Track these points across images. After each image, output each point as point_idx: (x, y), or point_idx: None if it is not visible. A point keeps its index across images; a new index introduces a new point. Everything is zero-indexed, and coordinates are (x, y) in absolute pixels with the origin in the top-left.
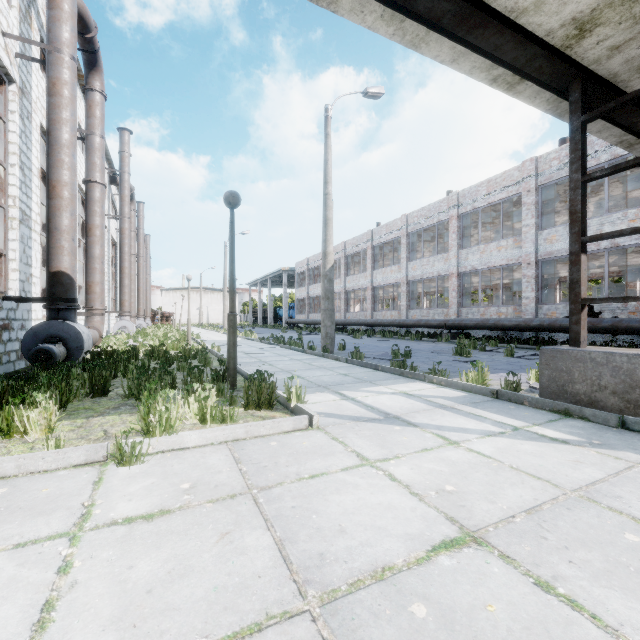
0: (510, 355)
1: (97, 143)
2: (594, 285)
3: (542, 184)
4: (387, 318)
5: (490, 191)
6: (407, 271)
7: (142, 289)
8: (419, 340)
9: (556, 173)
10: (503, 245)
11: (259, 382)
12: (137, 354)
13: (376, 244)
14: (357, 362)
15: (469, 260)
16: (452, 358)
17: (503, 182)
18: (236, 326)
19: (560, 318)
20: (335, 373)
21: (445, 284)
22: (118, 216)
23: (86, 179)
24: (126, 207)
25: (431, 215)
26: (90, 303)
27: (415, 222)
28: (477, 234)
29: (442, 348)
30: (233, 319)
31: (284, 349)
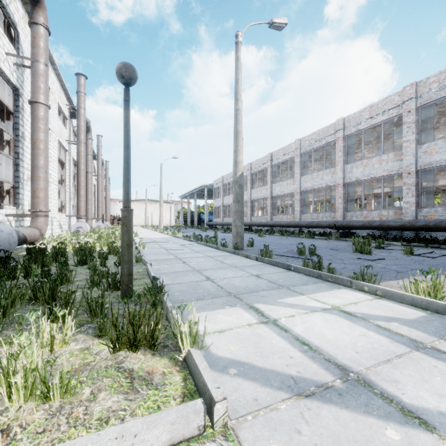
0: (409, 253)
1: (41, 69)
2: (443, 195)
3: (421, 105)
4: (284, 220)
5: (372, 115)
6: (300, 183)
7: (101, 199)
8: (312, 238)
9: (435, 94)
10: (384, 159)
11: (157, 291)
12: (58, 252)
13: (275, 163)
14: (267, 260)
15: (353, 173)
16: (354, 255)
17: (384, 106)
18: (131, 224)
19: (445, 219)
20: (247, 274)
21: (328, 194)
22: (75, 141)
23: (31, 100)
24: (82, 135)
25: (320, 138)
26: (34, 206)
27: (307, 144)
28: (355, 154)
29: (336, 245)
30: (127, 215)
31: (201, 245)
